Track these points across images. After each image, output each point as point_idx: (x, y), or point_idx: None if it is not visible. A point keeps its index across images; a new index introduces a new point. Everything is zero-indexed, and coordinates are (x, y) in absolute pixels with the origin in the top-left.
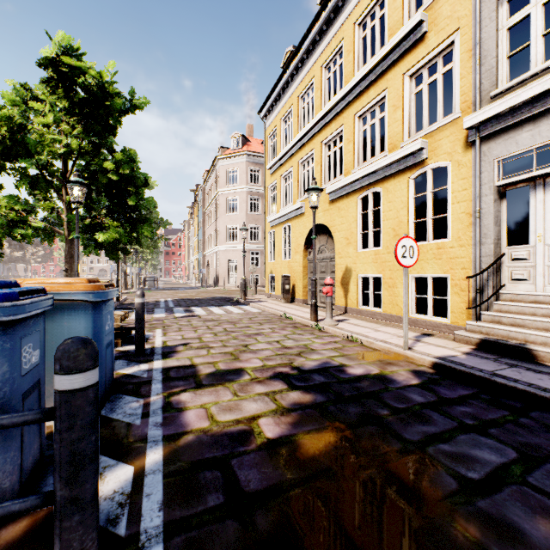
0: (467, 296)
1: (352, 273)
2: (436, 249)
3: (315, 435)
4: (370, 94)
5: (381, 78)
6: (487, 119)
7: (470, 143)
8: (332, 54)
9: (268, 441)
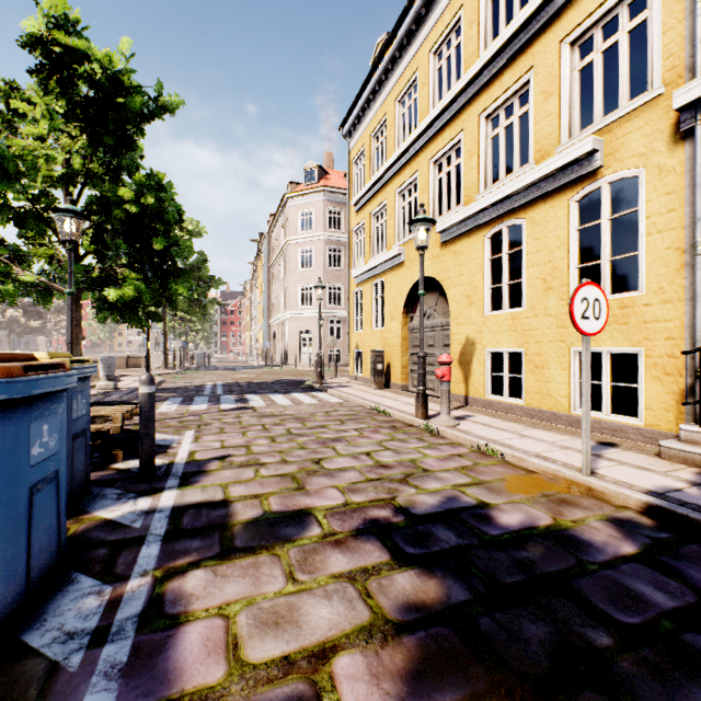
0: (676, 382)
1: (476, 347)
2: (618, 308)
3: None
4: (505, 81)
5: (523, 54)
6: None
7: (682, 133)
8: (444, 32)
9: None
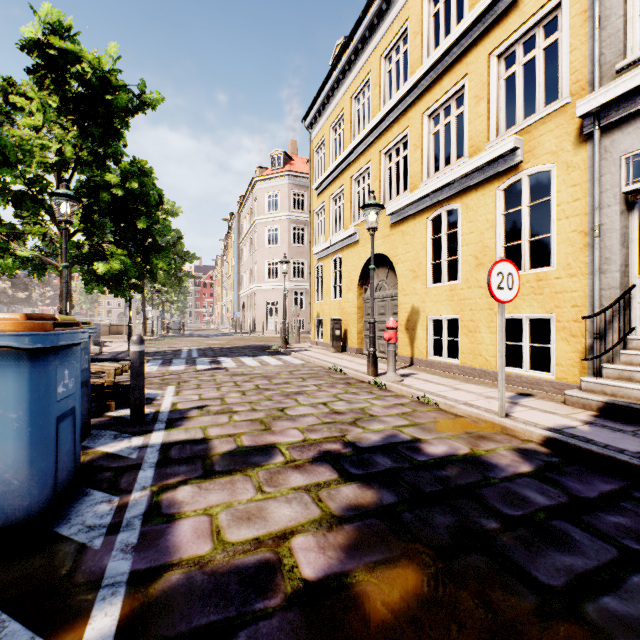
0: (580, 343)
1: (420, 315)
2: (535, 281)
3: (385, 573)
4: (444, 85)
5: (459, 63)
6: (612, 101)
7: (585, 136)
8: (393, 40)
9: (305, 586)
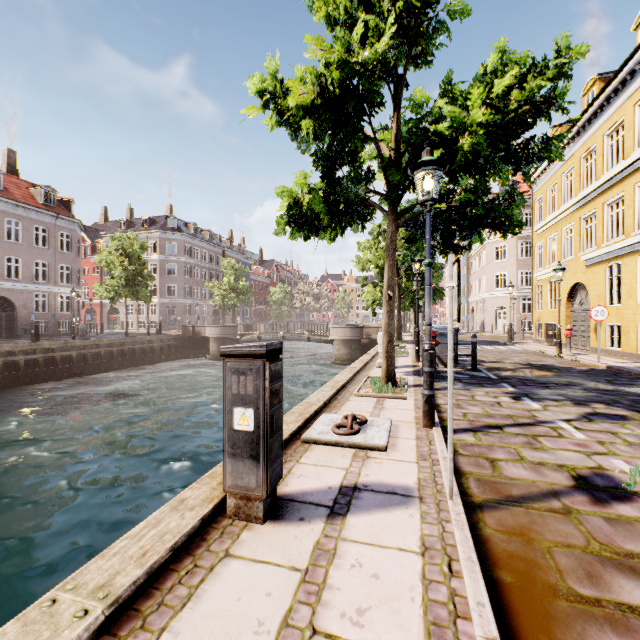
0: None
1: (601, 322)
2: None
3: (524, 369)
4: (613, 192)
5: (620, 183)
6: None
7: None
8: (587, 150)
9: (509, 368)
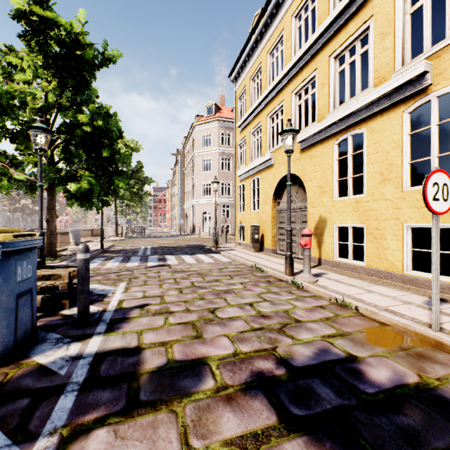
0: None
1: (327, 223)
2: None
3: None
4: (350, 29)
5: (365, 7)
6: None
7: None
8: (303, 1)
9: None
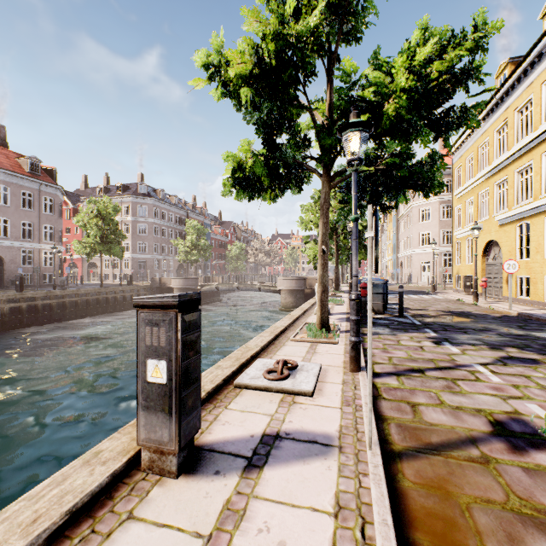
0: None
1: (512, 275)
2: None
3: (445, 316)
4: (523, 161)
5: (529, 153)
6: None
7: None
8: (500, 125)
9: (432, 315)
